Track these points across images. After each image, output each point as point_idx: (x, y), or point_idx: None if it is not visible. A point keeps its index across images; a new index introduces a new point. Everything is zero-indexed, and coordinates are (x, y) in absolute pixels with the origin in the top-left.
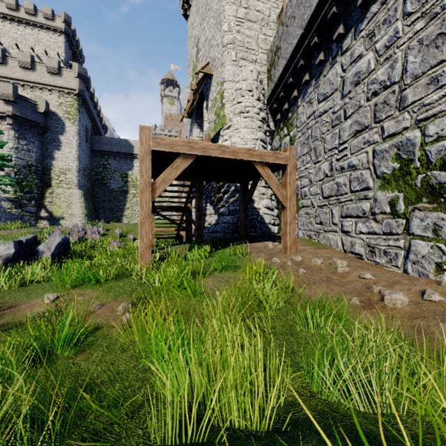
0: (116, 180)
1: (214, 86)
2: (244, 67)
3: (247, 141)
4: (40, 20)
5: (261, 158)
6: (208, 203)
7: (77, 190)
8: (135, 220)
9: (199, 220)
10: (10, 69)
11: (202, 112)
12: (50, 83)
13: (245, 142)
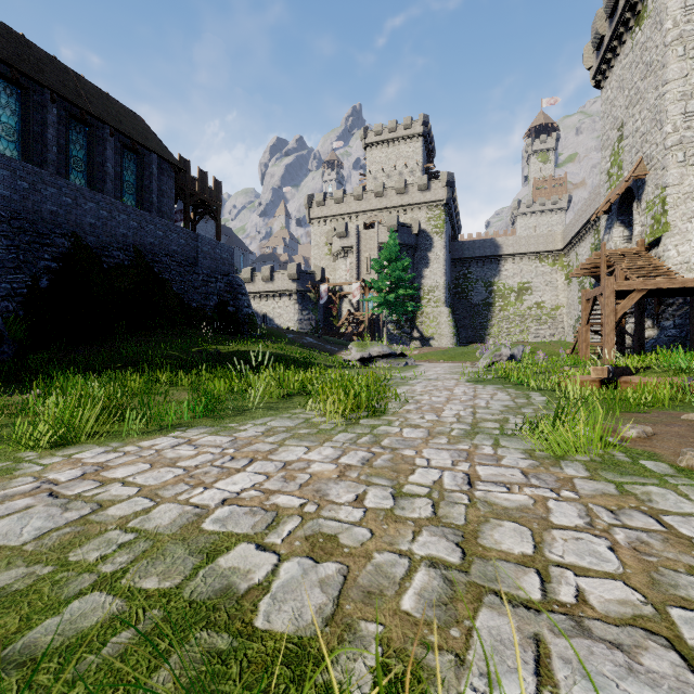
0: (479, 291)
1: (650, 188)
2: None
3: None
4: (401, 134)
5: None
6: None
7: (444, 308)
8: (503, 340)
9: (640, 333)
10: (388, 199)
11: (627, 206)
12: (420, 202)
13: None
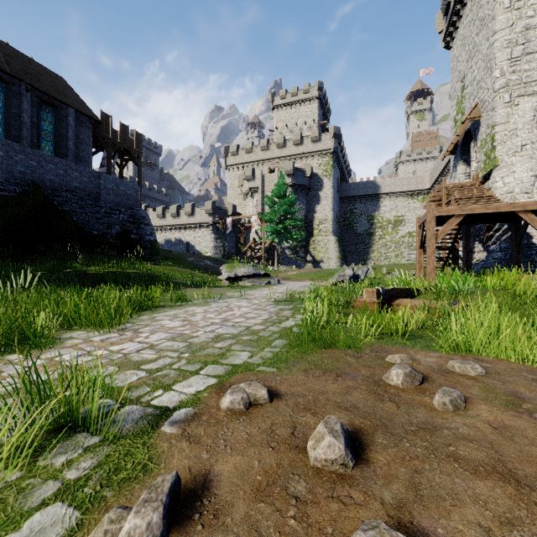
0: (362, 223)
1: (483, 128)
2: (520, 104)
3: (522, 179)
4: (301, 97)
5: (523, 208)
6: (475, 242)
7: (332, 237)
8: (381, 263)
9: (466, 256)
10: (287, 149)
11: (468, 147)
12: (313, 151)
13: (521, 181)
